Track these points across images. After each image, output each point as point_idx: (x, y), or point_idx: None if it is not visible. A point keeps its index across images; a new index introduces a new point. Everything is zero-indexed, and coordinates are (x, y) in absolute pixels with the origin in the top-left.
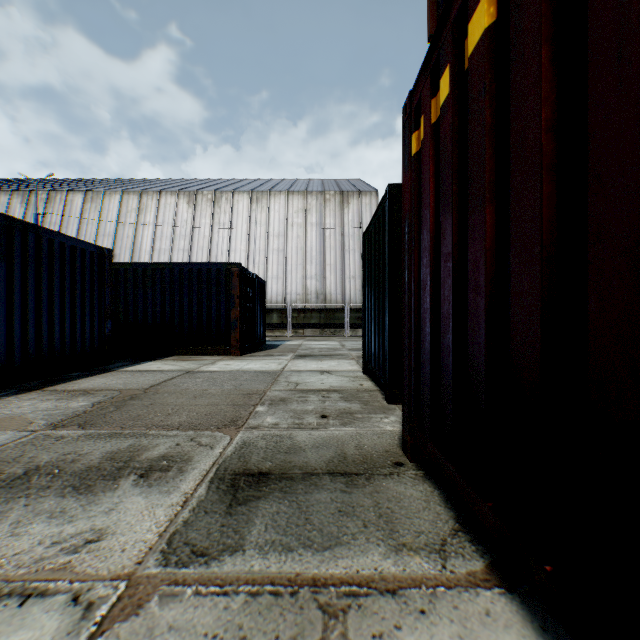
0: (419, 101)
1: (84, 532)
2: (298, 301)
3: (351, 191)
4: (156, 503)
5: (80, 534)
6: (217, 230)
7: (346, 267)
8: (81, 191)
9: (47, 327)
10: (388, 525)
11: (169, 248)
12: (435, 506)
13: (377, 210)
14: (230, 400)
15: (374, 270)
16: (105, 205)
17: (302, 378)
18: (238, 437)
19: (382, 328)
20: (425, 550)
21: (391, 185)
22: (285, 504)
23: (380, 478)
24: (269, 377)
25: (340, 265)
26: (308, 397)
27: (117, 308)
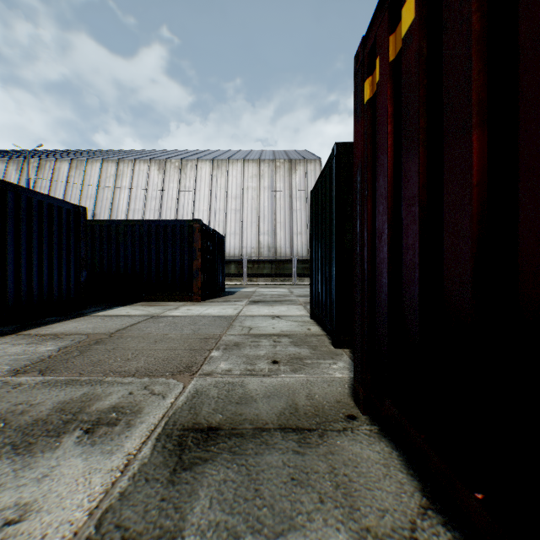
0: (373, 44)
1: (6, 508)
2: (253, 254)
3: (298, 159)
4: (95, 467)
5: (1, 511)
6: (183, 193)
7: (294, 224)
8: (67, 160)
9: (26, 276)
10: (347, 499)
11: (142, 208)
12: (396, 472)
13: (324, 169)
14: (187, 345)
15: (321, 224)
16: (87, 172)
17: (255, 323)
18: (191, 385)
19: (329, 277)
20: (393, 538)
21: (338, 143)
22: (233, 469)
23: (334, 435)
24: (225, 322)
25: (289, 223)
26: (260, 342)
27: (93, 259)
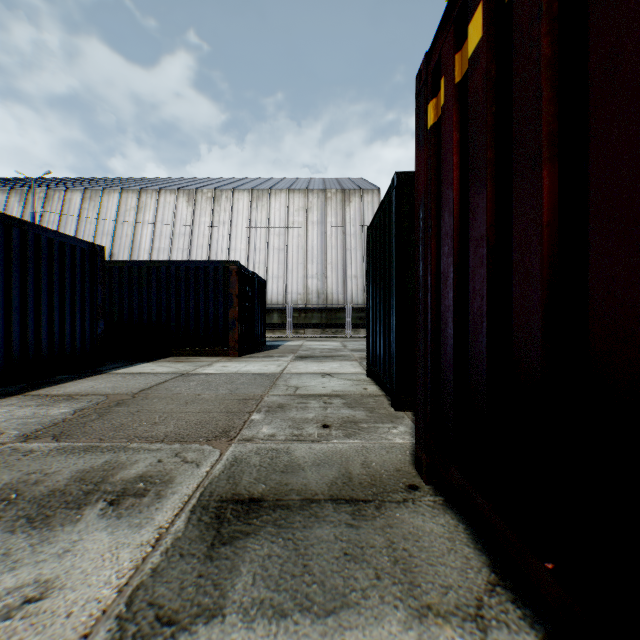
0: (438, 62)
1: (25, 585)
2: (299, 301)
3: (353, 189)
4: (122, 541)
5: (19, 588)
6: (217, 229)
7: (348, 266)
8: (79, 189)
9: (33, 327)
10: (406, 575)
11: (168, 247)
12: (462, 547)
13: (382, 202)
14: (224, 406)
15: (379, 266)
16: (104, 204)
17: (302, 381)
18: (229, 452)
19: (388, 328)
20: (457, 616)
21: (399, 173)
22: (279, 543)
23: (392, 506)
24: (267, 380)
25: (342, 264)
26: (308, 403)
27: (111, 307)
